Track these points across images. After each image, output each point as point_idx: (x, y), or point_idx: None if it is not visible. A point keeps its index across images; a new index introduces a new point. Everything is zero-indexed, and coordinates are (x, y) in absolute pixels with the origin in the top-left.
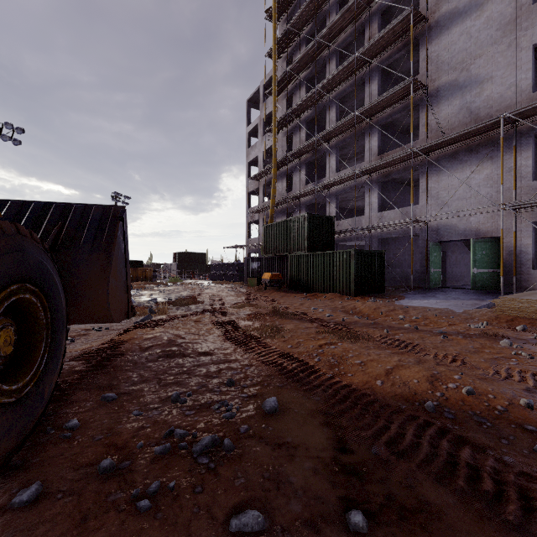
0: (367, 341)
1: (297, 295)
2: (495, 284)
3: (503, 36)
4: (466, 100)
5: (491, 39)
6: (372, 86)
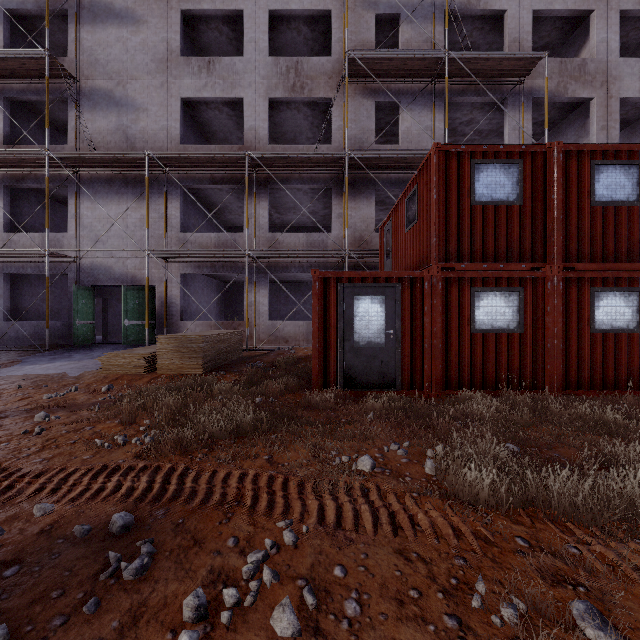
0: None
1: None
2: (150, 336)
3: (158, 72)
4: (123, 121)
5: (147, 66)
6: None
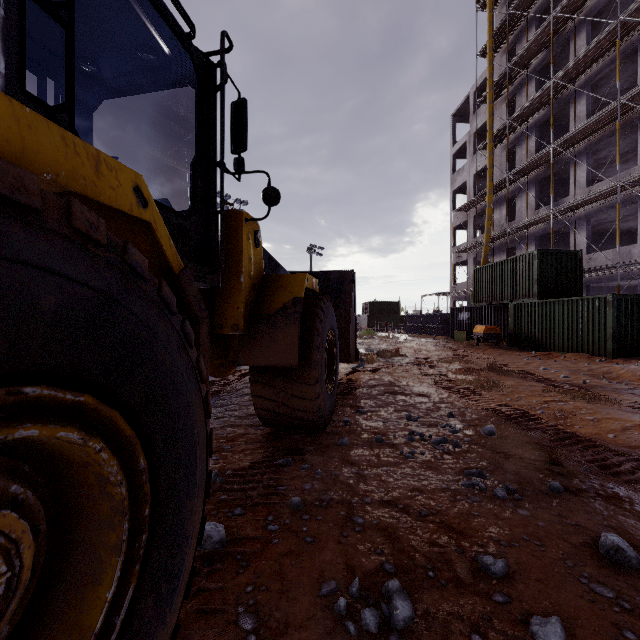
0: (609, 403)
1: (521, 354)
2: None
3: None
4: None
5: None
6: None
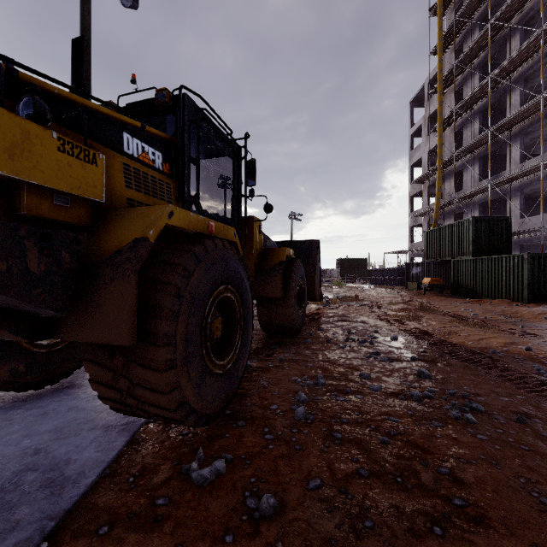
0: (487, 328)
1: (458, 300)
2: None
3: None
4: None
5: None
6: None
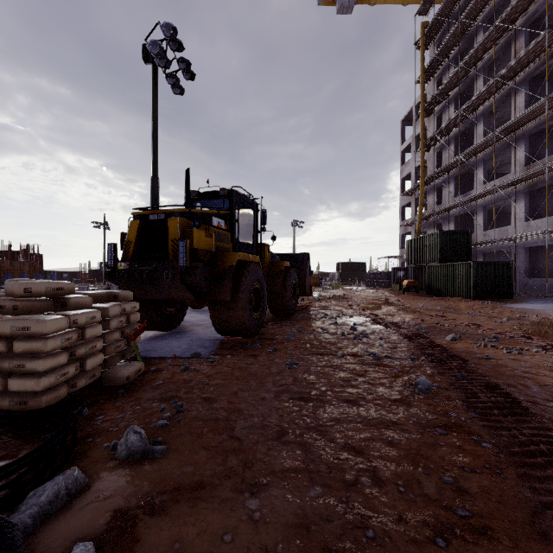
0: (416, 312)
1: (427, 298)
2: None
3: None
4: None
5: None
6: (518, 99)
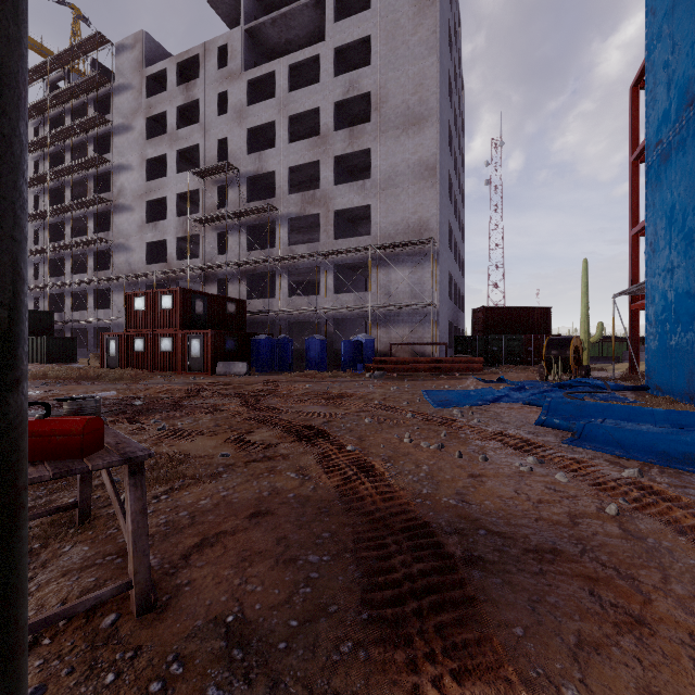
0: None
1: None
2: None
3: (139, 232)
4: (128, 257)
5: (136, 230)
6: (91, 224)
